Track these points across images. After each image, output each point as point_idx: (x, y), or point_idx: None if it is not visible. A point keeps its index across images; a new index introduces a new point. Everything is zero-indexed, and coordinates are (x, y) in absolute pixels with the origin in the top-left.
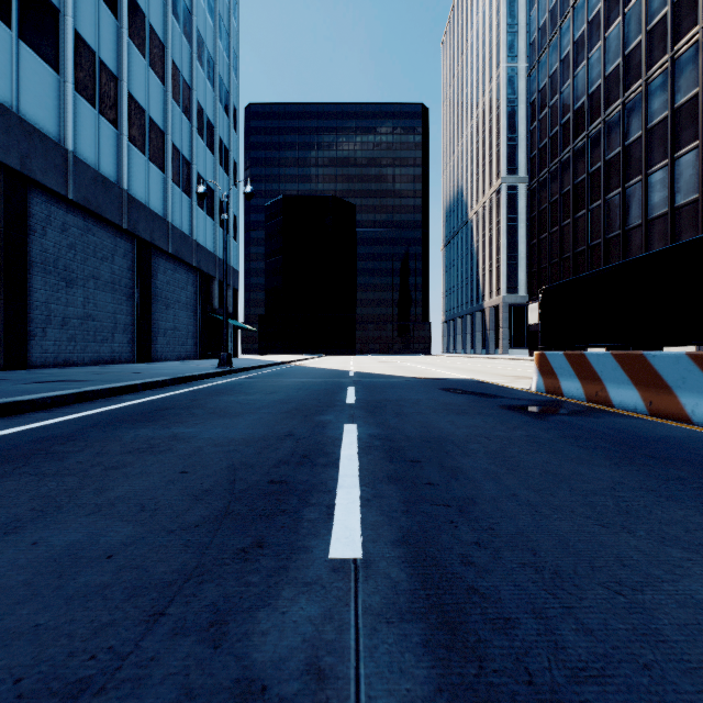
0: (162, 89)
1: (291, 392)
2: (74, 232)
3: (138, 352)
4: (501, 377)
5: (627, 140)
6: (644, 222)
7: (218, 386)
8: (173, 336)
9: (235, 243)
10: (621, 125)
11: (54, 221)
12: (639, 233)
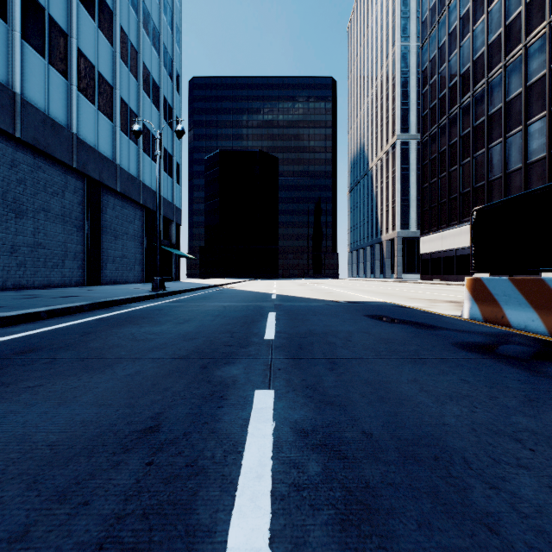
0: (110, 49)
1: (206, 321)
2: (23, 168)
3: (88, 276)
4: (415, 300)
5: (508, 96)
6: (523, 166)
7: (135, 311)
8: (121, 263)
9: (178, 186)
10: (502, 84)
11: (2, 157)
12: (519, 175)
